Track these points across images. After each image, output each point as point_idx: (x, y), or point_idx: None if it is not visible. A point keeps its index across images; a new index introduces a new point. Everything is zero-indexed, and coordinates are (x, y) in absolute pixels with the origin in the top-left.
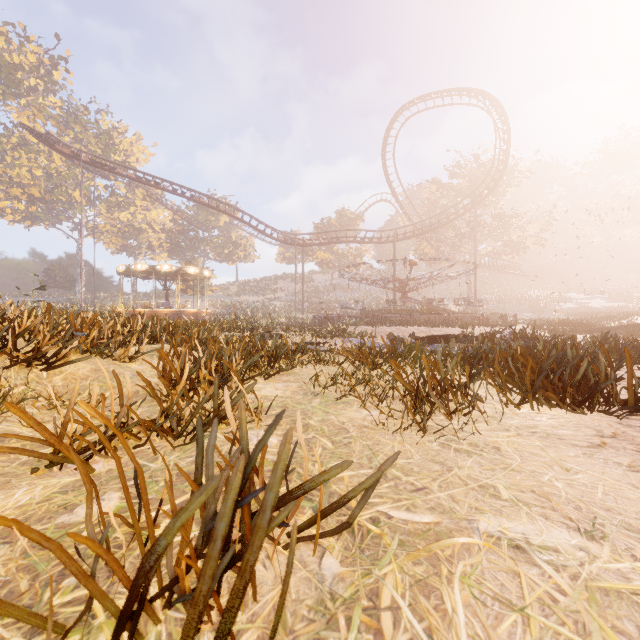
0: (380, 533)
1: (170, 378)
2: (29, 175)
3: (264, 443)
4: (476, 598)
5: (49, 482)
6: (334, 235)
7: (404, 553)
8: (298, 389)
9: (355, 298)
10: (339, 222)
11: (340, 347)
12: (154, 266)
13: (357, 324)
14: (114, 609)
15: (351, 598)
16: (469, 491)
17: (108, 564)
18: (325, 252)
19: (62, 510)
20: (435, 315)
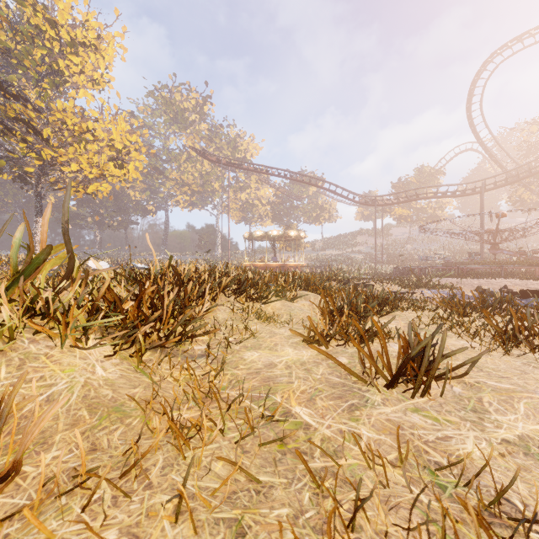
0: (480, 386)
1: (330, 312)
2: (192, 177)
3: (436, 333)
4: (531, 408)
5: (310, 350)
6: (412, 191)
7: (494, 393)
8: (406, 325)
9: (435, 249)
10: (417, 179)
11: (427, 297)
12: (267, 232)
13: (440, 276)
14: (385, 377)
15: (469, 398)
16: (538, 383)
17: (383, 364)
18: (403, 208)
19: (327, 359)
20: (534, 267)
